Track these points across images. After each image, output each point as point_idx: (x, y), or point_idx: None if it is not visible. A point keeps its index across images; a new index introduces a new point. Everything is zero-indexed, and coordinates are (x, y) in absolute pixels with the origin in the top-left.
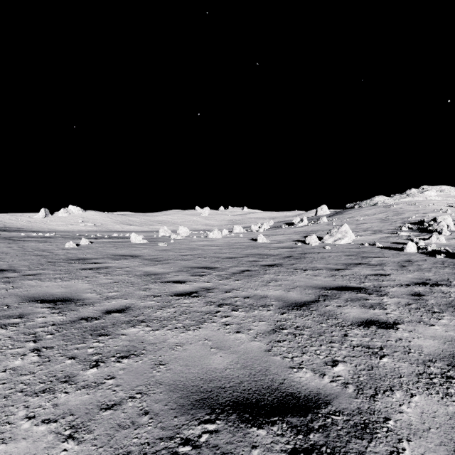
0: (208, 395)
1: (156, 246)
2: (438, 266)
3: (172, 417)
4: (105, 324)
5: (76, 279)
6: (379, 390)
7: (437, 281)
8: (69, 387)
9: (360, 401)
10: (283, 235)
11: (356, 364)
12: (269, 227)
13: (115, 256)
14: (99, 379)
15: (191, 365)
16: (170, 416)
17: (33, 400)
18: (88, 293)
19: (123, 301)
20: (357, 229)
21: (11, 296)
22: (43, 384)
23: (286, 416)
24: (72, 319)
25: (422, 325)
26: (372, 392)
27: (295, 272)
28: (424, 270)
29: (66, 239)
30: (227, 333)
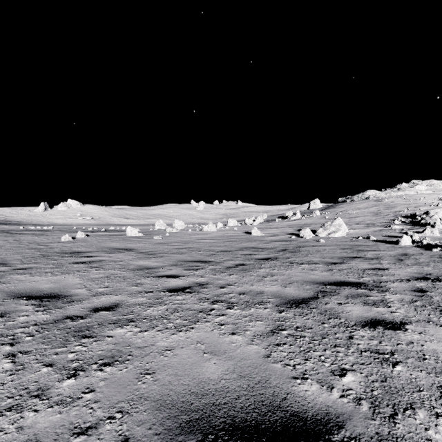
0: (200, 415)
1: (151, 239)
2: (436, 260)
3: None
4: (91, 324)
5: (67, 273)
6: (399, 408)
7: (438, 276)
8: (40, 403)
9: (377, 423)
10: (277, 228)
11: (367, 373)
12: (263, 221)
13: (110, 249)
14: (76, 393)
15: (181, 374)
16: None
17: None
18: (77, 288)
19: (113, 298)
20: (350, 222)
21: None
22: (10, 400)
23: None
24: (56, 318)
25: (432, 326)
26: (391, 411)
27: (291, 266)
28: (423, 264)
29: (63, 233)
30: (222, 334)
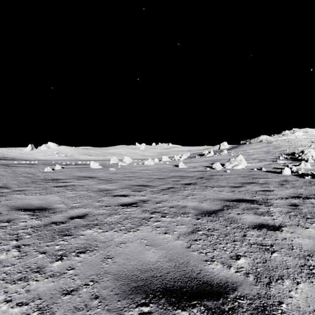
0: (144, 283)
1: (108, 170)
2: (307, 185)
3: (116, 301)
4: (69, 227)
5: (50, 193)
6: (273, 279)
7: (307, 195)
8: (39, 276)
9: (258, 288)
10: (196, 163)
11: (254, 258)
12: (187, 157)
13: (79, 177)
14: (62, 270)
15: (131, 258)
16: (115, 300)
17: (11, 287)
18: (58, 204)
19: (83, 210)
20: (248, 158)
21: (2, 206)
22: (19, 274)
23: (203, 300)
24: (45, 223)
25: (300, 228)
26: (268, 281)
27: (206, 189)
28: (297, 187)
29: (45, 166)
30: (158, 233)
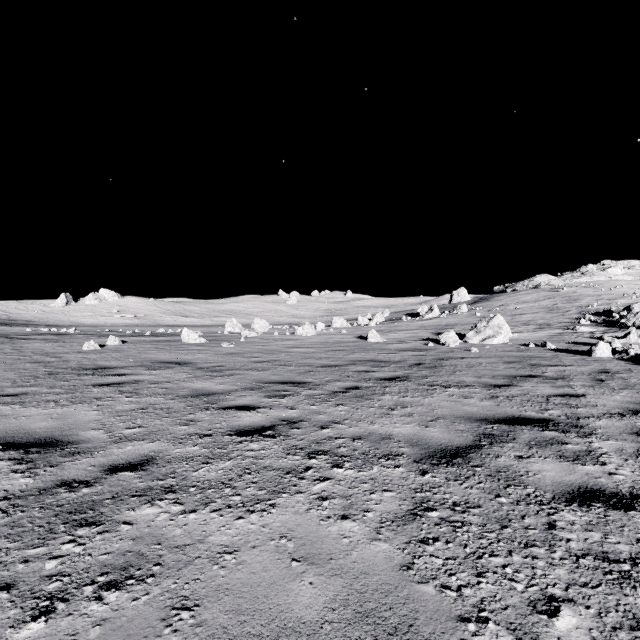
0: None
1: (218, 347)
2: None
3: None
4: (100, 497)
5: (80, 402)
6: None
7: None
8: None
9: None
10: (405, 331)
11: (598, 609)
12: (384, 320)
13: (153, 363)
14: None
15: (248, 609)
16: None
17: None
18: (91, 429)
19: (145, 446)
20: (513, 322)
21: None
22: None
23: None
24: (43, 485)
25: None
26: None
27: (431, 391)
28: (637, 387)
29: (88, 338)
30: (325, 519)
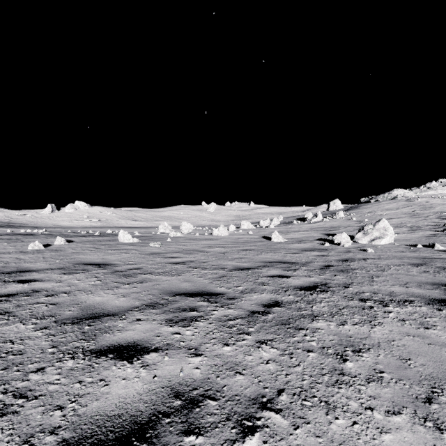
0: None
1: (146, 247)
2: None
3: None
4: None
5: None
6: None
7: None
8: None
9: None
10: (299, 232)
11: None
12: (279, 223)
13: (75, 265)
14: None
15: None
16: None
17: None
18: None
19: None
20: None
21: None
22: None
23: None
24: None
25: None
26: None
27: (370, 311)
28: None
29: (46, 237)
30: None
